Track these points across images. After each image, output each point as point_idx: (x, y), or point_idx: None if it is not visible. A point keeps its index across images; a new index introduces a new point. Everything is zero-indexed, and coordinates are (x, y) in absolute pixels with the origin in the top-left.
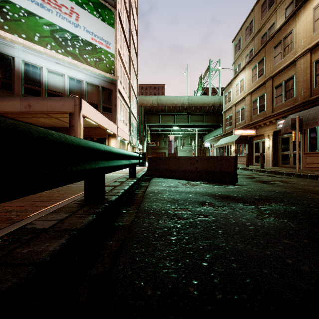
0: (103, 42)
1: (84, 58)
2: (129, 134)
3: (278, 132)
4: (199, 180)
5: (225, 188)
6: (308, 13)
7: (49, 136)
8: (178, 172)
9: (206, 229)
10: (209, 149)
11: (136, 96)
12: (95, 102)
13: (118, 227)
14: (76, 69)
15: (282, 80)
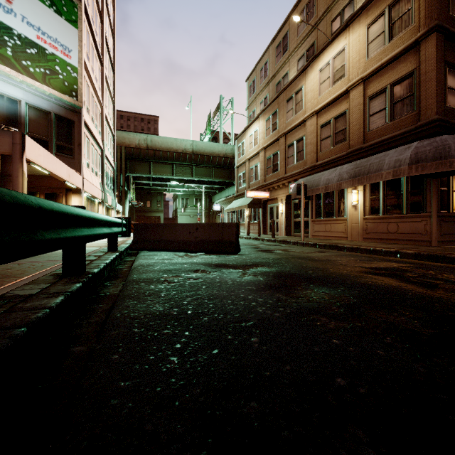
0: (59, 46)
1: (24, 65)
2: (101, 189)
3: (291, 196)
4: (199, 251)
5: (224, 258)
6: (315, 74)
7: (54, 207)
8: (174, 242)
9: (192, 286)
10: (219, 214)
11: (113, 132)
12: (44, 138)
13: (105, 296)
14: (7, 80)
15: (294, 139)
